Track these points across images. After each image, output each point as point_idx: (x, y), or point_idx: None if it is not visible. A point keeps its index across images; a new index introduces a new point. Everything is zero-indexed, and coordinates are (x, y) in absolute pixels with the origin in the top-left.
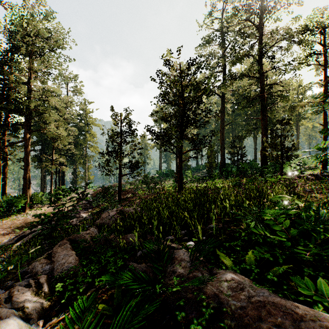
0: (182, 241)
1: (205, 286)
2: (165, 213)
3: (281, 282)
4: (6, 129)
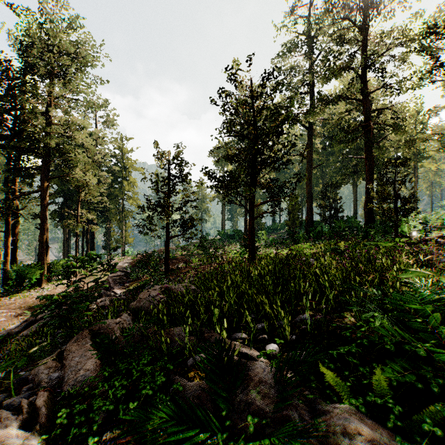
0: (259, 342)
1: (308, 441)
2: (232, 296)
3: (444, 433)
4: (16, 175)
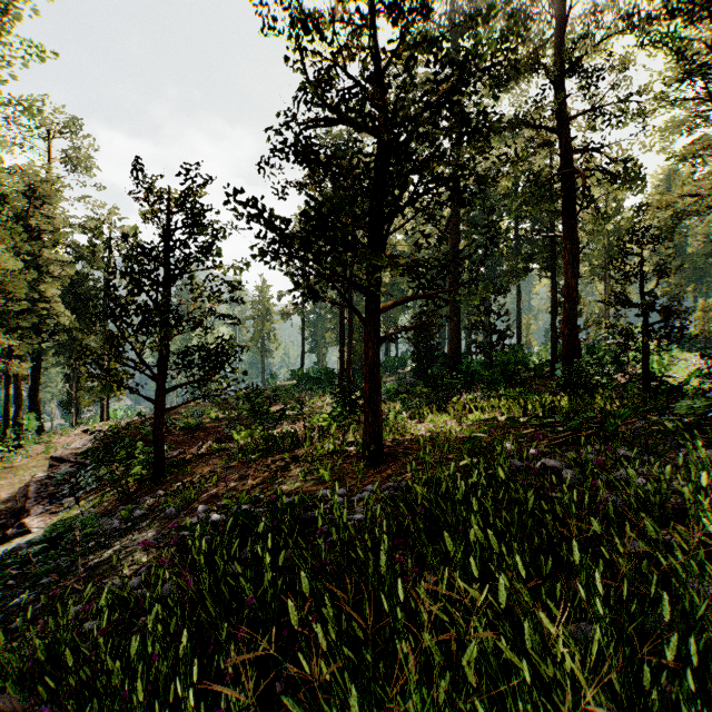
0: None
1: None
2: None
3: None
4: None
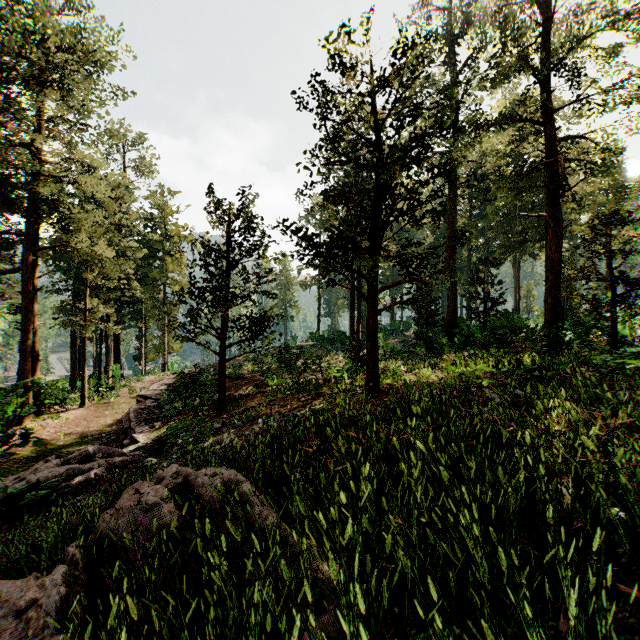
0: None
1: None
2: None
3: None
4: None
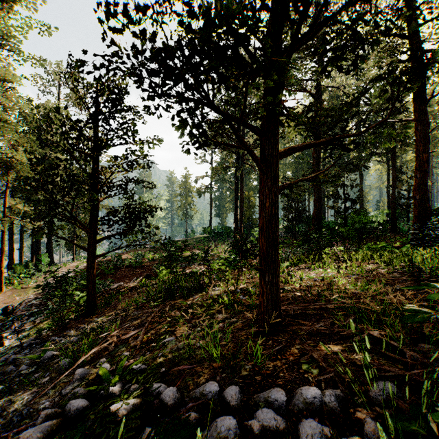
0: None
1: None
2: None
3: None
4: None
